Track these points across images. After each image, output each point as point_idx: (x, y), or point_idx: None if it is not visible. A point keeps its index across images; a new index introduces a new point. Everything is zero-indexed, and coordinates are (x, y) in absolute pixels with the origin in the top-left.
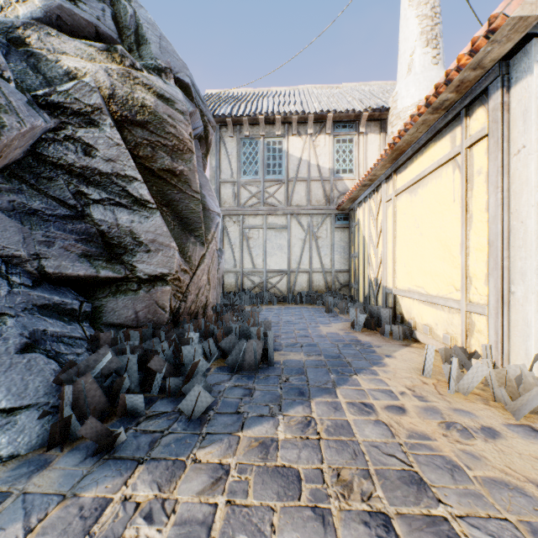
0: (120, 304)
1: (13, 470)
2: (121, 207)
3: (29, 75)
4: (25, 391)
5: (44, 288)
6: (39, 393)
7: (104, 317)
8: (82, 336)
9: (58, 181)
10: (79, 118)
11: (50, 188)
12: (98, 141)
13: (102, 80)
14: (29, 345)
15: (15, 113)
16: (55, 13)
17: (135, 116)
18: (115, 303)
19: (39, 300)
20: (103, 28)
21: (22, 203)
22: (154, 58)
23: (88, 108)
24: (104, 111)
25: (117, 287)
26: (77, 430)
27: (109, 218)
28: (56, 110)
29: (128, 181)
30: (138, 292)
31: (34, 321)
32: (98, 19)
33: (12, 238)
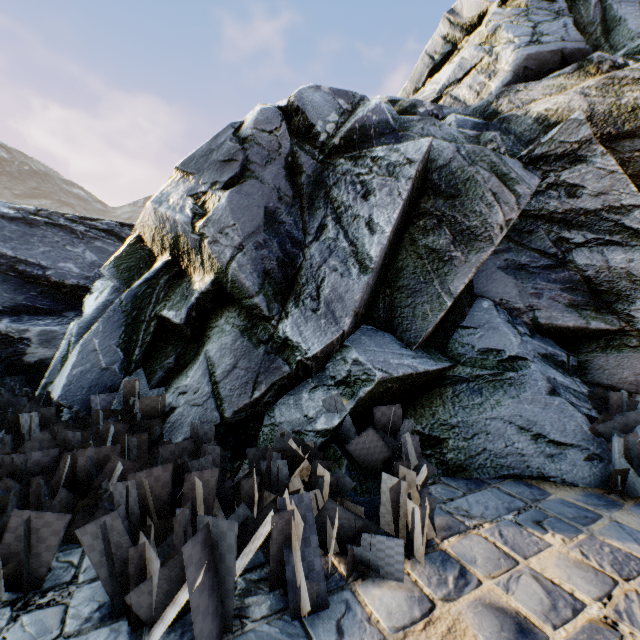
0: (610, 362)
1: (583, 496)
2: (611, 245)
3: (503, 140)
4: (564, 430)
5: (537, 338)
6: (577, 437)
7: (588, 374)
8: (580, 391)
9: (537, 232)
10: (561, 161)
11: (530, 241)
12: (584, 177)
13: (575, 106)
14: (553, 389)
15: (522, 181)
16: (521, 67)
17: (621, 127)
18: (603, 359)
19: (539, 349)
20: (569, 46)
21: (512, 260)
22: (634, 36)
23: (573, 146)
24: (593, 140)
25: (605, 341)
26: (637, 487)
27: (596, 261)
28: (538, 163)
29: (623, 212)
30: (637, 349)
31: (543, 368)
32: (562, 41)
33: (510, 292)
